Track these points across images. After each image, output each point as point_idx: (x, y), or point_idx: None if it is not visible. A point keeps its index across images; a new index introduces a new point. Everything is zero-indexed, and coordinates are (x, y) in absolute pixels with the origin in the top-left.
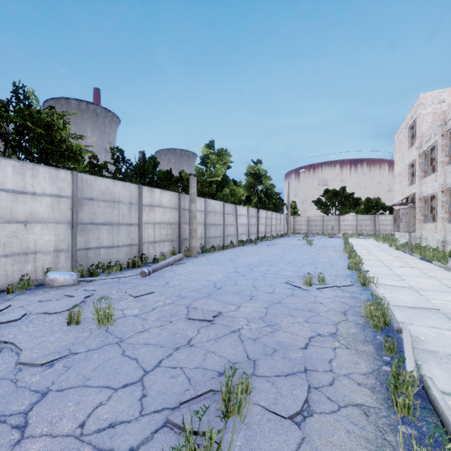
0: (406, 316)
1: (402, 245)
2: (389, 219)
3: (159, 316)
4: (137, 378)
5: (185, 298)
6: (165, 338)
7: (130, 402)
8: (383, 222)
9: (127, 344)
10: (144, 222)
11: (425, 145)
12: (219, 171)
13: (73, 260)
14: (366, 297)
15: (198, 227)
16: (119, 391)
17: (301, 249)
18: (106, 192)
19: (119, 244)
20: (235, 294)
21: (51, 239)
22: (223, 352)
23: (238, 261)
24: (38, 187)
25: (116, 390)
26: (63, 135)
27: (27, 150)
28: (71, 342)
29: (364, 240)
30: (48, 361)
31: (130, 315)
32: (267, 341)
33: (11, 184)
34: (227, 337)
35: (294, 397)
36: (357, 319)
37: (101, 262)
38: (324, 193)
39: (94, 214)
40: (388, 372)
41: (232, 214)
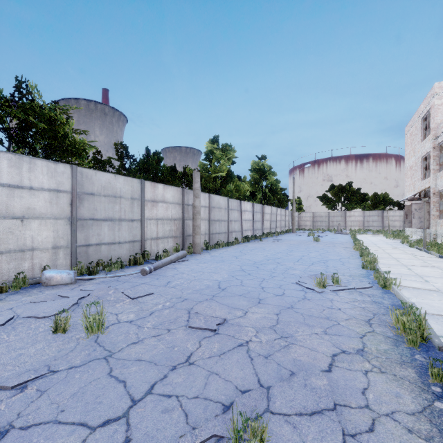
0: None
1: (416, 242)
2: (398, 215)
3: (157, 322)
4: (122, 411)
5: (187, 300)
6: (160, 352)
7: None
8: (392, 218)
9: (117, 359)
10: (146, 218)
11: (440, 137)
12: (223, 166)
13: (73, 257)
14: (389, 301)
15: (202, 223)
16: (97, 432)
17: (308, 245)
18: (107, 187)
19: (121, 240)
20: (241, 296)
21: (50, 235)
22: (228, 374)
23: (243, 258)
24: (35, 181)
25: (93, 429)
26: (66, 130)
27: (29, 145)
28: (53, 356)
29: (373, 237)
30: (21, 383)
31: (124, 321)
32: (281, 359)
33: (7, 178)
34: (234, 353)
35: None
36: (386, 331)
37: (101, 259)
38: (330, 189)
39: (95, 210)
40: None
41: (236, 210)
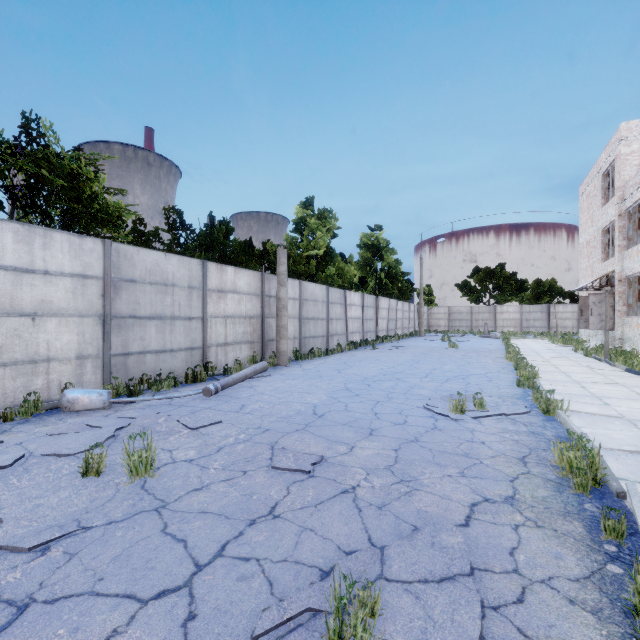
0: (627, 466)
1: (595, 349)
2: (570, 311)
3: (227, 461)
4: (183, 578)
5: (269, 432)
6: (234, 502)
7: (165, 629)
8: (561, 315)
9: (173, 512)
10: (210, 315)
11: (629, 199)
12: (320, 241)
13: (105, 371)
14: (552, 432)
15: (290, 323)
16: (149, 606)
17: (441, 354)
18: (155, 271)
19: (173, 347)
20: (345, 425)
21: (72, 340)
22: (328, 531)
23: (349, 372)
24: (52, 262)
25: (145, 603)
26: (94, 189)
27: (42, 211)
28: (83, 508)
29: (534, 342)
30: (41, 543)
31: (181, 460)
32: (401, 510)
33: (12, 258)
34: (335, 502)
35: (457, 628)
36: (546, 472)
37: (146, 374)
38: (473, 273)
39: (137, 303)
40: (619, 577)
41: (339, 303)
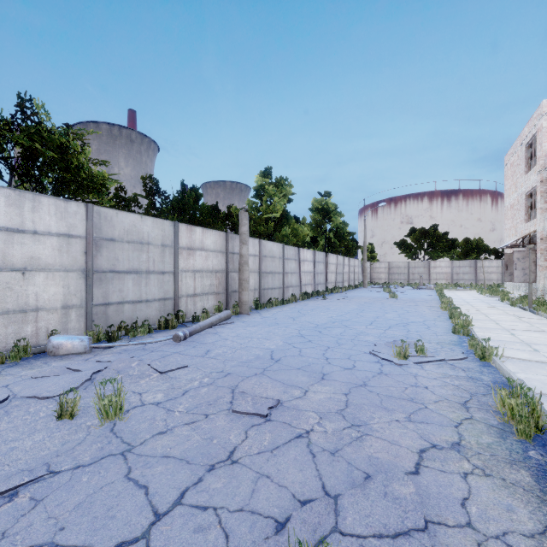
0: None
1: (519, 300)
2: (495, 265)
3: (191, 405)
4: (141, 529)
5: (230, 376)
6: (195, 446)
7: None
8: (487, 269)
9: (137, 456)
10: (181, 269)
11: None
12: (277, 205)
13: (88, 319)
14: (490, 377)
15: (251, 276)
16: None
17: (383, 304)
18: (132, 231)
19: (148, 297)
20: (299, 370)
21: (59, 291)
22: (283, 478)
23: (302, 320)
24: (40, 223)
25: None
26: (81, 160)
27: (35, 179)
28: (54, 451)
29: (464, 293)
30: (10, 489)
31: (149, 402)
32: (353, 456)
33: (4, 219)
34: (290, 448)
35: None
36: (488, 417)
37: (124, 321)
38: (410, 233)
39: (116, 259)
40: None
41: (293, 259)
